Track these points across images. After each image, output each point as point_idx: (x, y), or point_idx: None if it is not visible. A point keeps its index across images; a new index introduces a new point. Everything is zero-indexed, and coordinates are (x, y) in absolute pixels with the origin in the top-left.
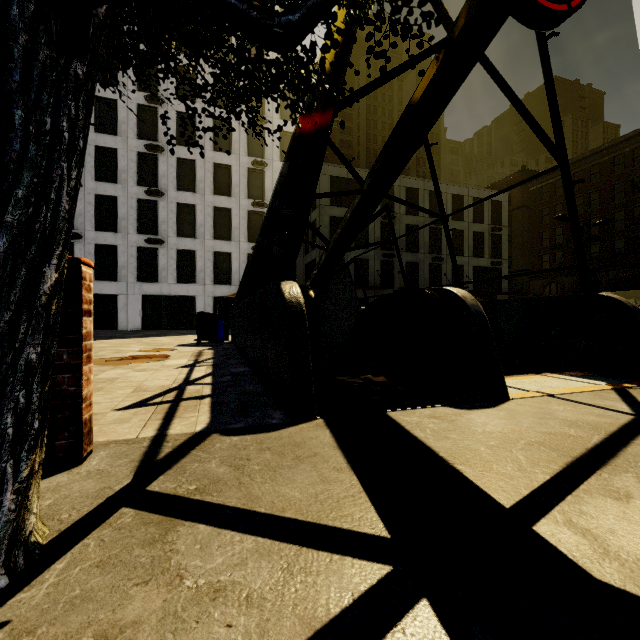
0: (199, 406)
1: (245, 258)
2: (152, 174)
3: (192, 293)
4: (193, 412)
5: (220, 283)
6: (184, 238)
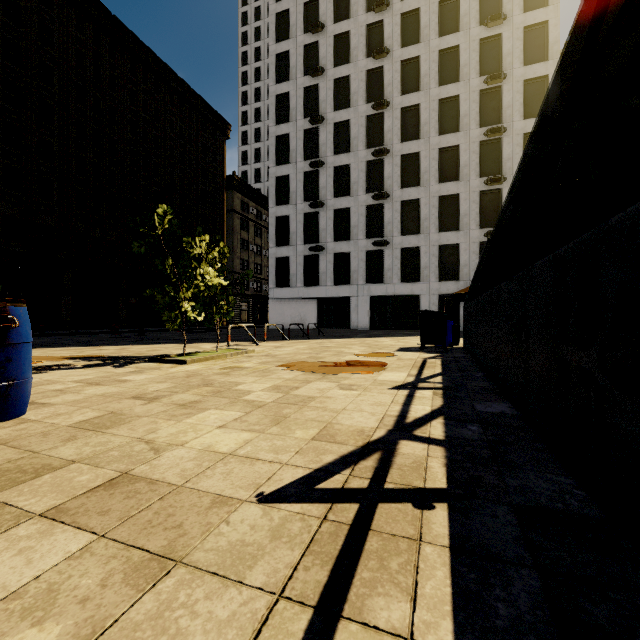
0: (418, 551)
1: (476, 248)
2: (378, 179)
3: (416, 292)
4: (400, 591)
5: (446, 279)
6: (408, 236)
